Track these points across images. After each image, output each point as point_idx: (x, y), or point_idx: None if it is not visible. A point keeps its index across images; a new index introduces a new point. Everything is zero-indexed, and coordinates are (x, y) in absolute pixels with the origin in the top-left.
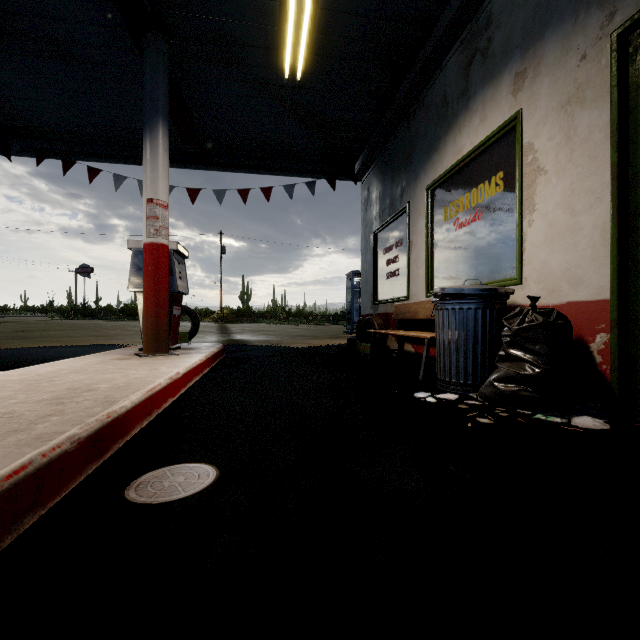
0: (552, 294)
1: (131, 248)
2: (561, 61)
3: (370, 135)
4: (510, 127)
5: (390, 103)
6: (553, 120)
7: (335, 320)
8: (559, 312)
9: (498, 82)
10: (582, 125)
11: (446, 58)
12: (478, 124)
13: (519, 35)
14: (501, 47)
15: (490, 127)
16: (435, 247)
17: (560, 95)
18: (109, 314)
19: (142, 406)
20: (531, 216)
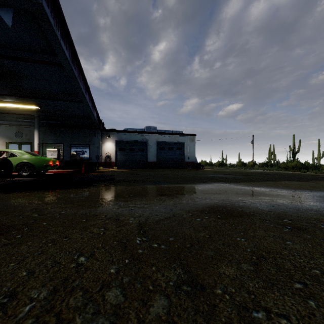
0: None
1: None
2: (1, 140)
3: None
4: None
5: None
6: None
7: None
8: None
9: None
10: (3, 147)
11: None
12: None
13: None
14: None
15: None
16: None
17: (1, 143)
18: None
19: None
20: None
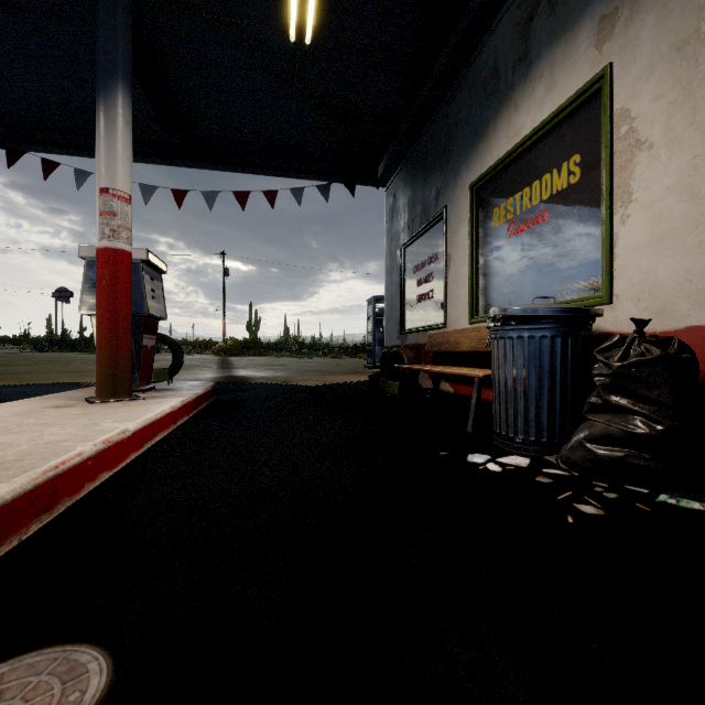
0: (661, 316)
1: (84, 257)
2: None
3: (397, 128)
4: (592, 92)
5: (423, 84)
6: (662, 71)
7: (354, 353)
8: (681, 341)
9: (573, 34)
10: None
11: (497, 17)
12: (543, 95)
13: None
14: None
15: (561, 96)
16: (481, 260)
17: (674, 34)
18: (92, 346)
19: (26, 500)
20: (626, 209)
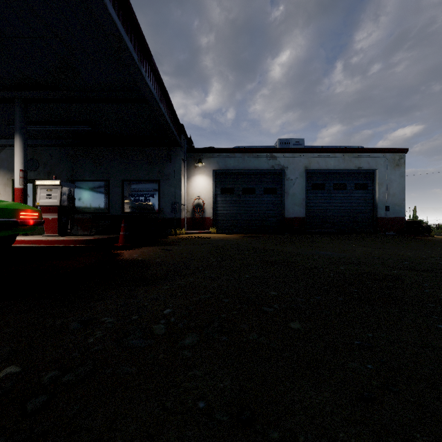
0: None
1: None
2: (4, 177)
3: None
4: None
5: None
6: (3, 186)
7: None
8: None
9: None
10: (8, 190)
11: None
12: None
13: None
14: None
15: None
16: None
17: (4, 182)
18: None
19: None
20: None
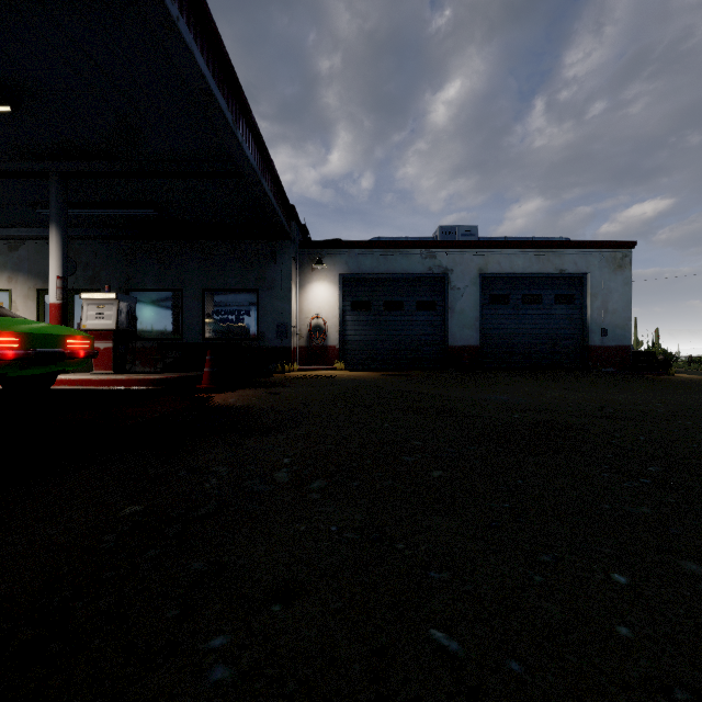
0: None
1: None
2: (25, 285)
3: None
4: (7, 291)
5: None
6: (22, 298)
7: None
8: None
9: (2, 273)
10: (30, 304)
11: None
12: None
13: (11, 266)
14: (3, 263)
15: None
16: None
17: (24, 293)
18: None
19: None
20: None
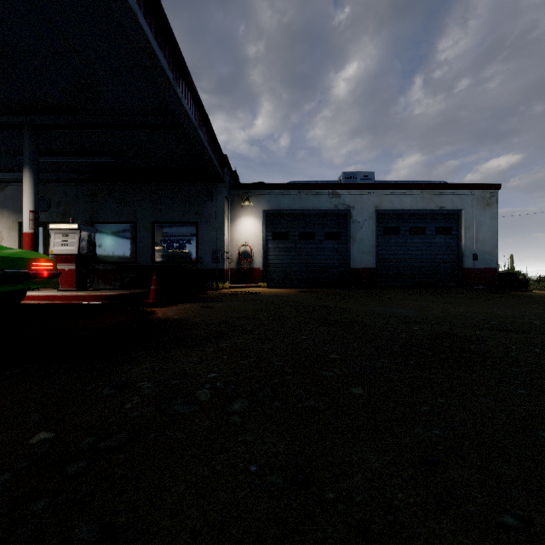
0: None
1: None
2: (9, 219)
3: None
4: None
5: None
6: (7, 230)
7: None
8: None
9: None
10: (13, 234)
11: None
12: None
13: None
14: None
15: None
16: None
17: (9, 225)
18: None
19: None
20: None
